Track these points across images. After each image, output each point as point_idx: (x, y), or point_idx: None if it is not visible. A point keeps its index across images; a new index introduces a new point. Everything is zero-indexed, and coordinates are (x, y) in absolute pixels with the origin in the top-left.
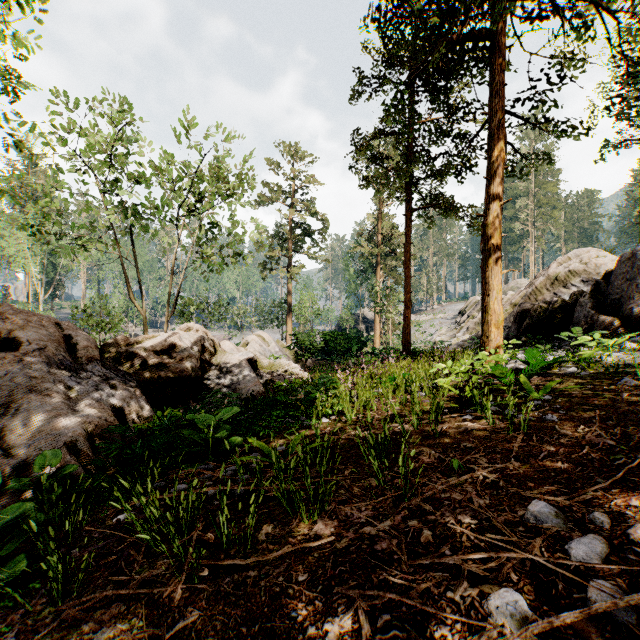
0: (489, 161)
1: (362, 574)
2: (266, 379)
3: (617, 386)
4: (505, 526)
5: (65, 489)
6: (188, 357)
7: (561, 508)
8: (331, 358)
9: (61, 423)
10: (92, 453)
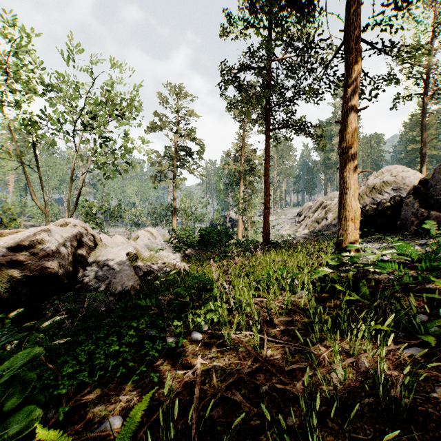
0: (346, 73)
1: None
2: (144, 271)
3: None
4: None
5: None
6: (55, 253)
7: None
8: (206, 248)
9: None
10: None
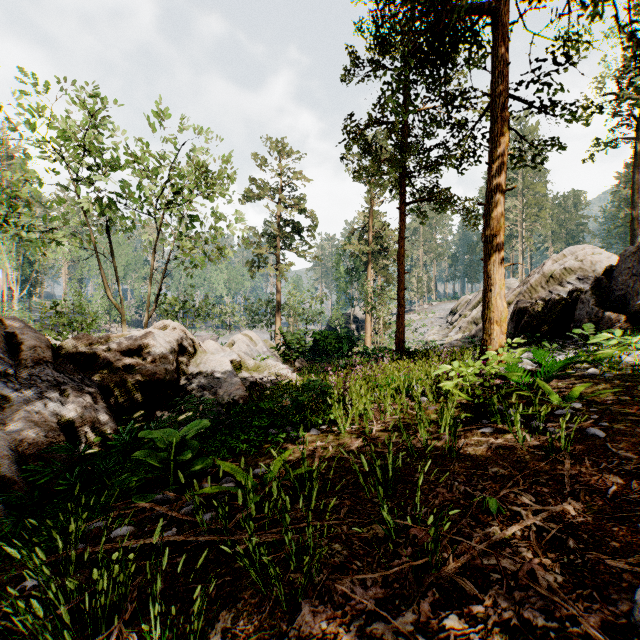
0: (491, 146)
1: None
2: (251, 382)
3: None
4: (607, 636)
5: None
6: (162, 358)
7: None
8: (321, 358)
9: None
10: (23, 479)
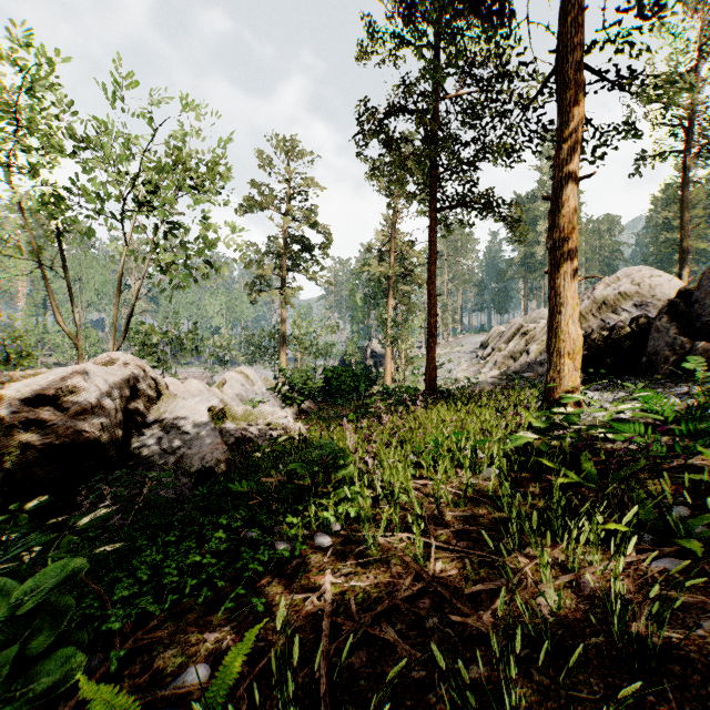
0: (560, 120)
1: None
2: (237, 436)
3: None
4: None
5: None
6: (96, 407)
7: None
8: (334, 400)
9: None
10: None
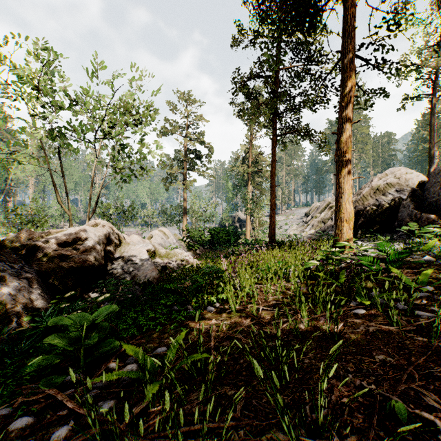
0: (342, 90)
1: None
2: (162, 266)
3: None
4: None
5: None
6: (92, 248)
7: None
8: (215, 247)
9: None
10: None
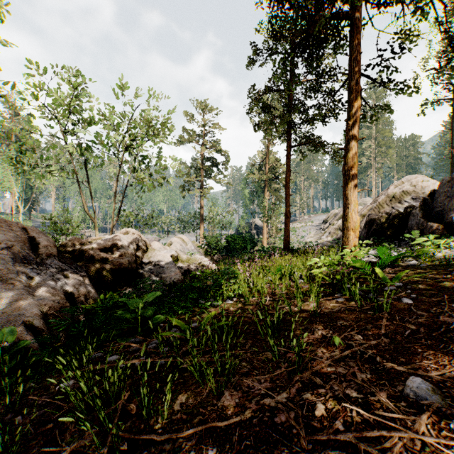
0: (348, 109)
1: (265, 449)
2: (184, 269)
3: (452, 275)
4: (388, 401)
5: (22, 359)
6: (126, 253)
7: (435, 383)
8: (232, 254)
9: (21, 306)
10: (46, 329)
